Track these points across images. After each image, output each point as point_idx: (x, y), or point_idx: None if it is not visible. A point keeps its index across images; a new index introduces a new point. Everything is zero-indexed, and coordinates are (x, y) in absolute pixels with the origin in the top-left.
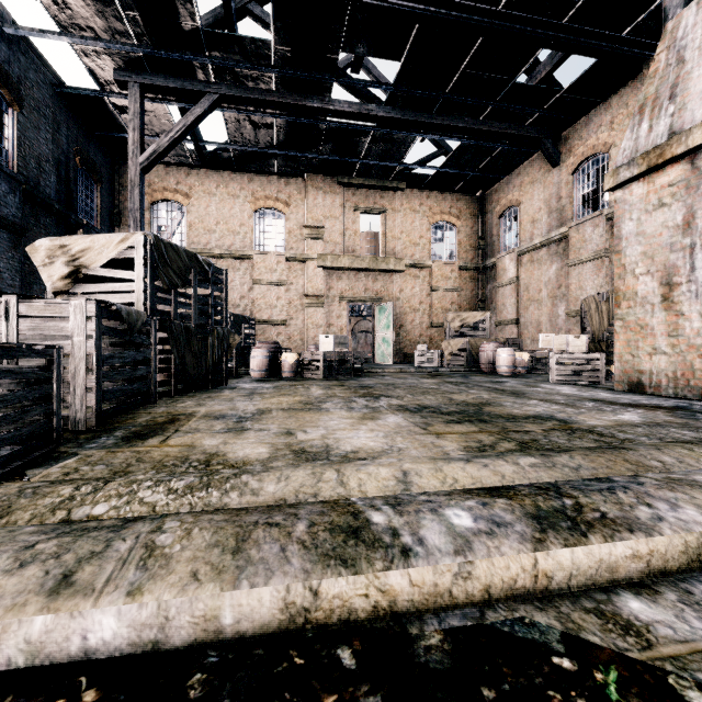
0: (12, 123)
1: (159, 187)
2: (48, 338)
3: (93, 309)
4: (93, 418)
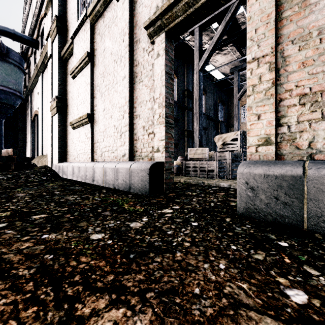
0: (204, 99)
1: (244, 99)
2: (219, 159)
3: (230, 154)
4: (230, 176)
